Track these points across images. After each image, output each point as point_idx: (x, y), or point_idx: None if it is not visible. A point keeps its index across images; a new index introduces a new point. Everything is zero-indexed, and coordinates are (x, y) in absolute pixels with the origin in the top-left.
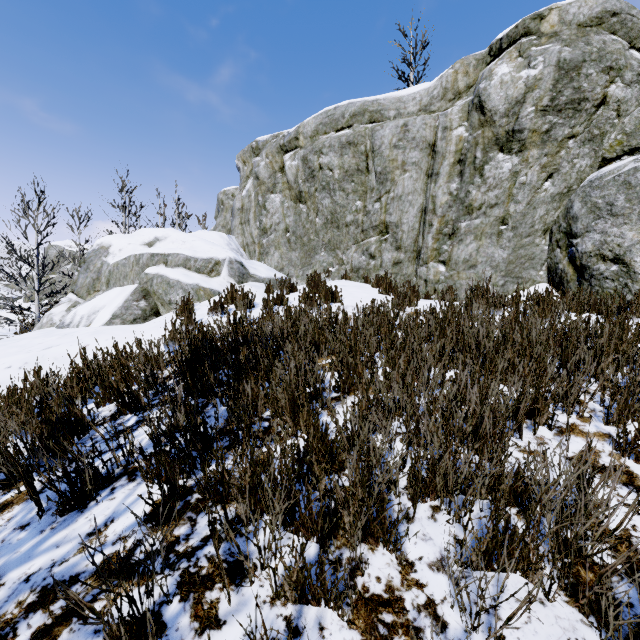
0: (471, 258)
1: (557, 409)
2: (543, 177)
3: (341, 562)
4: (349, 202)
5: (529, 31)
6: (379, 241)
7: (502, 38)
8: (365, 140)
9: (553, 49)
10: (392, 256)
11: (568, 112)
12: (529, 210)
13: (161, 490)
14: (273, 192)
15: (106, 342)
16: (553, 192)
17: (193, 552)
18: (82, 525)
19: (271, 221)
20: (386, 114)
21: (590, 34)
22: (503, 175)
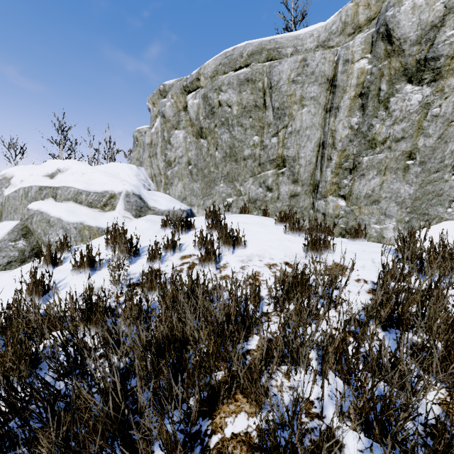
0: (374, 193)
1: None
2: None
3: None
4: (247, 137)
5: None
6: (276, 174)
7: None
8: (263, 77)
9: None
10: (289, 189)
11: None
12: (440, 144)
13: None
14: (177, 128)
15: None
16: None
17: None
18: None
19: (175, 154)
20: (283, 51)
21: None
22: (411, 107)
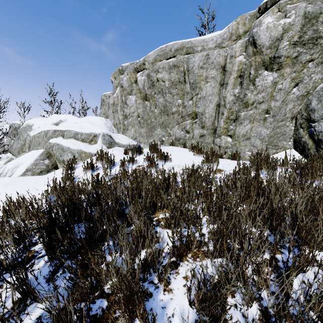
0: (247, 134)
1: None
2: (292, 85)
3: None
4: (174, 100)
5: None
6: (191, 123)
7: (267, 1)
8: (183, 64)
9: (301, 5)
10: (199, 132)
11: (309, 45)
12: (283, 105)
13: None
14: (131, 94)
15: (13, 191)
16: (298, 94)
17: None
18: None
19: (129, 111)
20: (196, 49)
21: None
22: (267, 84)
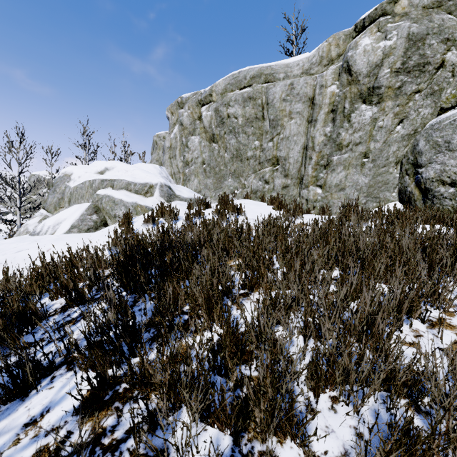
0: (341, 183)
1: (425, 304)
2: (396, 122)
3: (253, 456)
4: (249, 142)
5: (385, 12)
6: (272, 170)
7: (365, 18)
8: (261, 95)
9: (404, 25)
10: (281, 182)
11: (415, 73)
12: (385, 147)
13: (90, 385)
14: (193, 135)
15: (64, 247)
16: (403, 133)
17: (117, 445)
18: (21, 415)
19: (192, 156)
20: (277, 76)
21: (432, 14)
22: (365, 121)
